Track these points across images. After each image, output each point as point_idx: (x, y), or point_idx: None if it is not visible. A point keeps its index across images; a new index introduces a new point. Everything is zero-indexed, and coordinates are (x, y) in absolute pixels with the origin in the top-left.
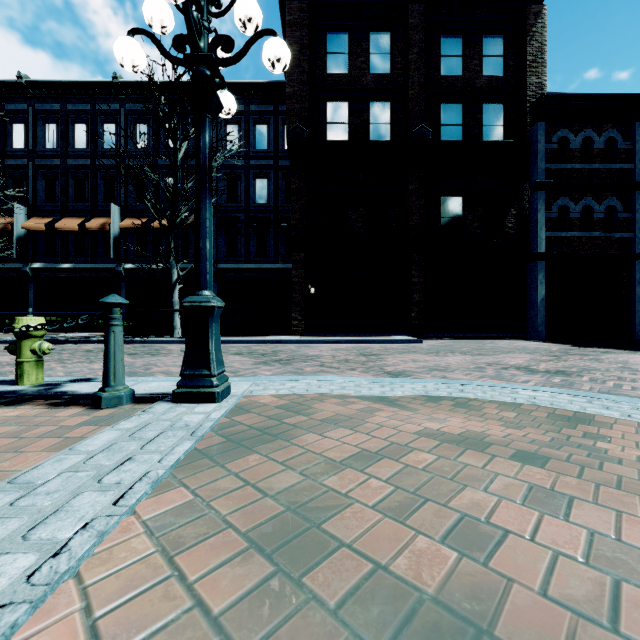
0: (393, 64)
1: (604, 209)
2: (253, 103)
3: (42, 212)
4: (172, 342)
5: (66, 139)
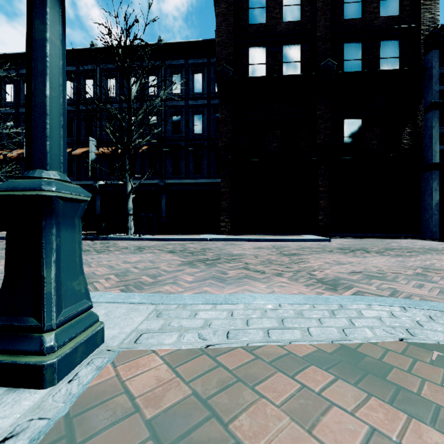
0: (303, 12)
1: None
2: (191, 58)
3: None
4: (125, 239)
5: None
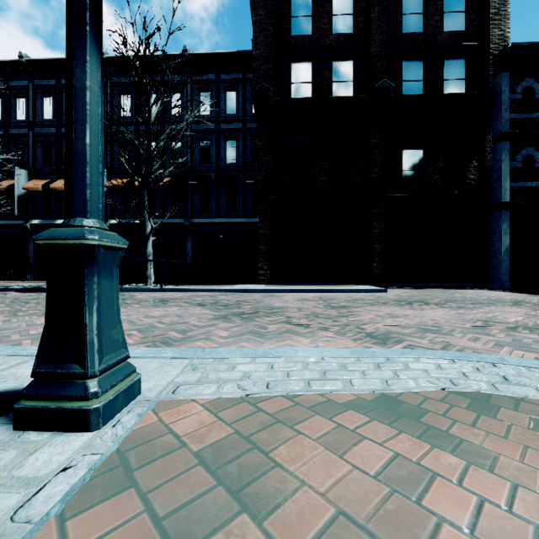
0: (355, 24)
1: None
2: (223, 72)
3: (40, 175)
4: (144, 291)
5: (60, 110)
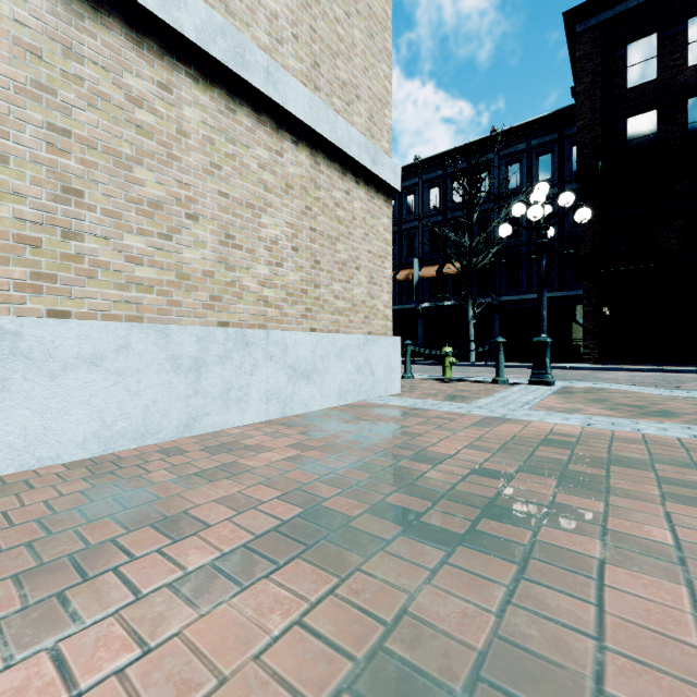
0: None
1: None
2: (535, 138)
3: None
4: (471, 366)
5: None
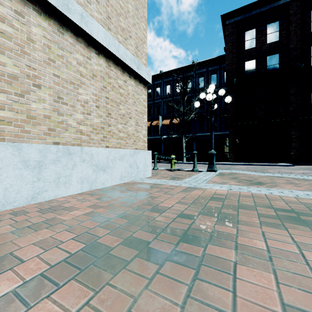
0: (280, 35)
1: None
2: (210, 67)
3: None
4: (184, 163)
5: None
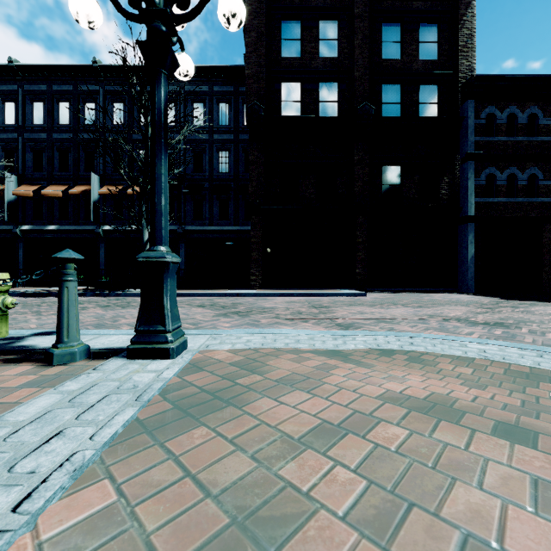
0: (340, 49)
1: (527, 177)
2: (216, 84)
3: (30, 180)
4: None
5: (52, 116)
